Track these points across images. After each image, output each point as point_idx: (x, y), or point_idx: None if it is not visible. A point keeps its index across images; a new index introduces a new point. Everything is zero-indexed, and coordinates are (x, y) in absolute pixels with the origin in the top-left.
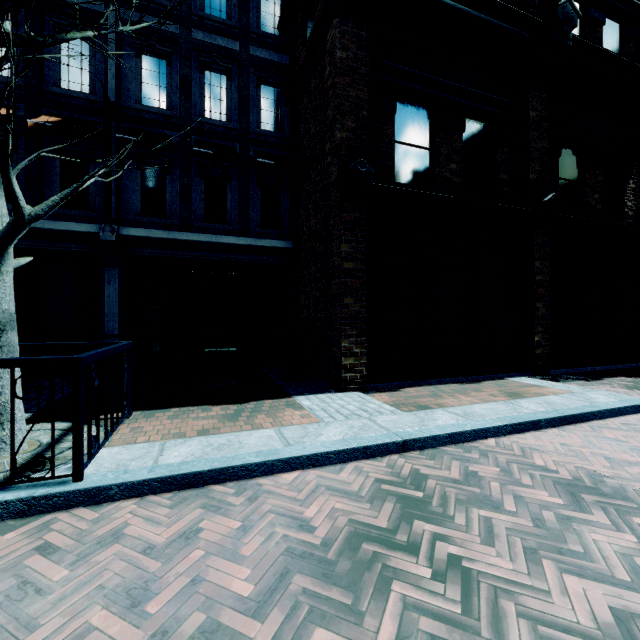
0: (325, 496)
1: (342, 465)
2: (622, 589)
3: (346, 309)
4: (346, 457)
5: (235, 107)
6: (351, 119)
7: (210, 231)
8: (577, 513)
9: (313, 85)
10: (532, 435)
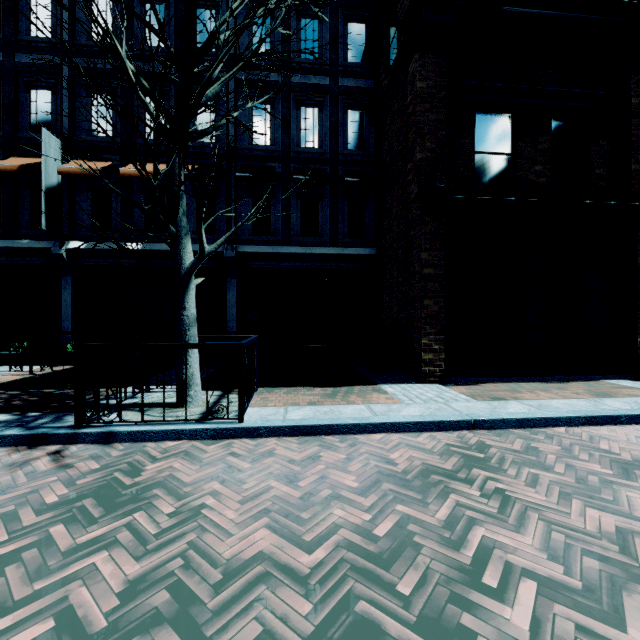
0: (405, 449)
1: (419, 433)
2: (634, 521)
3: (426, 310)
4: (422, 428)
5: (326, 134)
6: (430, 140)
7: (305, 244)
8: (622, 480)
9: (395, 108)
10: (608, 428)
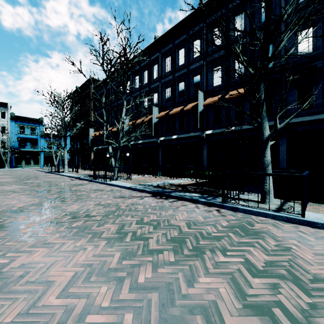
0: None
1: None
2: None
3: None
4: None
5: None
6: None
7: None
8: None
9: None
10: None
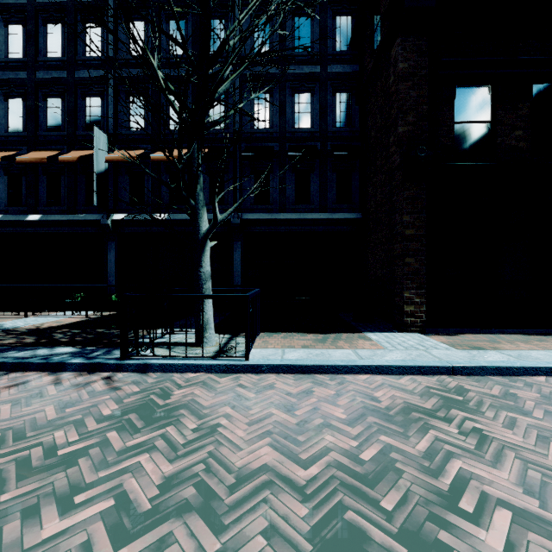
0: (388, 389)
1: (401, 376)
2: None
3: (407, 267)
4: (404, 371)
5: (316, 115)
6: (412, 115)
7: (298, 210)
8: None
9: (379, 87)
10: None
